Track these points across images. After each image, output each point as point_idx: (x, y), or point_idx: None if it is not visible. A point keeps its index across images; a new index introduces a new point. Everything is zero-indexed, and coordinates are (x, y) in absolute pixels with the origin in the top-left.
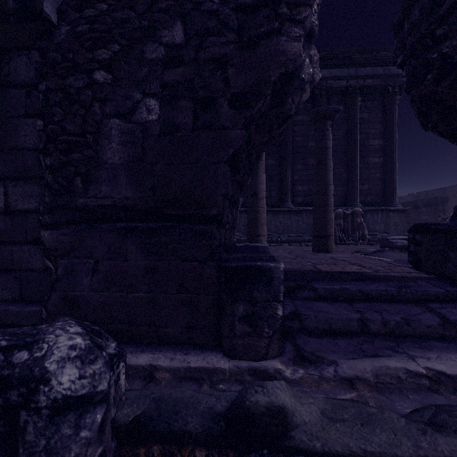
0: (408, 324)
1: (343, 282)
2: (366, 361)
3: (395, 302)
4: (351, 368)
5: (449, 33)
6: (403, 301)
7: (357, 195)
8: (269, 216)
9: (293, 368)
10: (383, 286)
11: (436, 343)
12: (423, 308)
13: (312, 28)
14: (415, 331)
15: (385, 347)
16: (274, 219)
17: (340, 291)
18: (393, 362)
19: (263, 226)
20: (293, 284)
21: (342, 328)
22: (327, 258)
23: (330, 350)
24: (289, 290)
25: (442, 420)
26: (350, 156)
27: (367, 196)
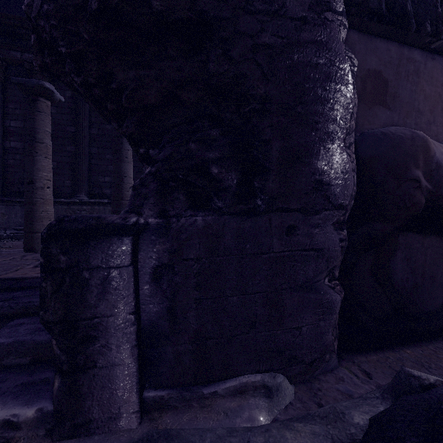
0: None
1: None
2: None
3: None
4: None
5: None
6: None
7: None
8: None
9: None
10: None
11: None
12: None
13: None
14: None
15: None
16: None
17: None
18: None
19: (42, 220)
20: None
21: None
22: None
23: None
24: None
25: None
26: None
27: None
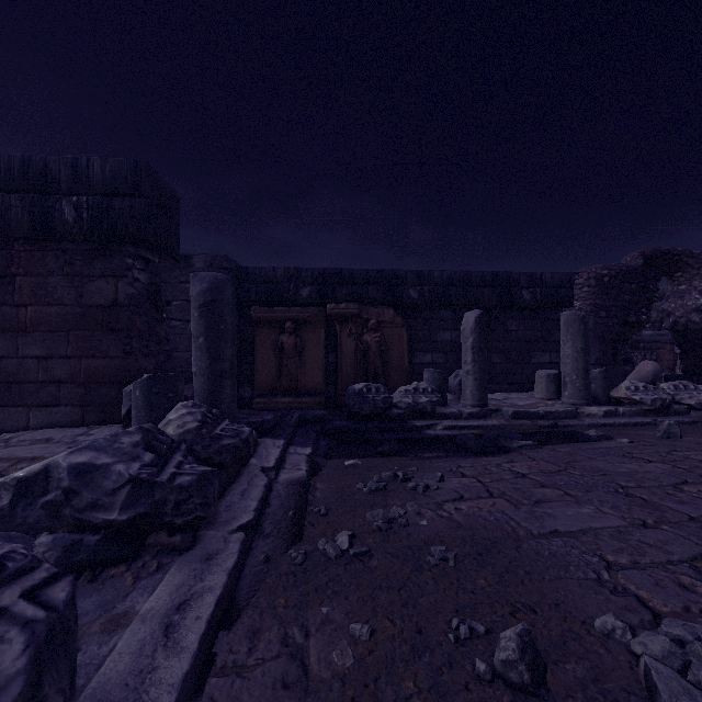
0: None
1: None
2: None
3: None
4: None
5: None
6: None
7: None
8: None
9: None
10: None
11: None
12: None
13: (666, 313)
14: None
15: None
16: None
17: None
18: None
19: None
20: None
21: None
22: None
23: None
24: None
25: None
26: None
27: None
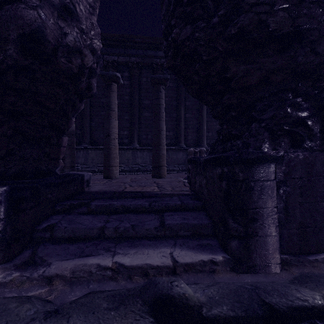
0: (133, 229)
1: (118, 199)
2: (75, 261)
3: (144, 212)
4: (58, 267)
5: (176, 24)
6: (151, 212)
7: (204, 139)
8: (145, 152)
9: (10, 272)
10: (143, 201)
11: (146, 241)
12: (158, 216)
13: (66, 5)
14: (137, 234)
15: (103, 248)
16: (149, 155)
17: (107, 206)
18: (95, 259)
19: (114, 159)
20: (77, 202)
21: (83, 235)
22: (149, 182)
23: (57, 254)
24: (72, 207)
25: (63, 307)
26: (200, 113)
27: (211, 140)
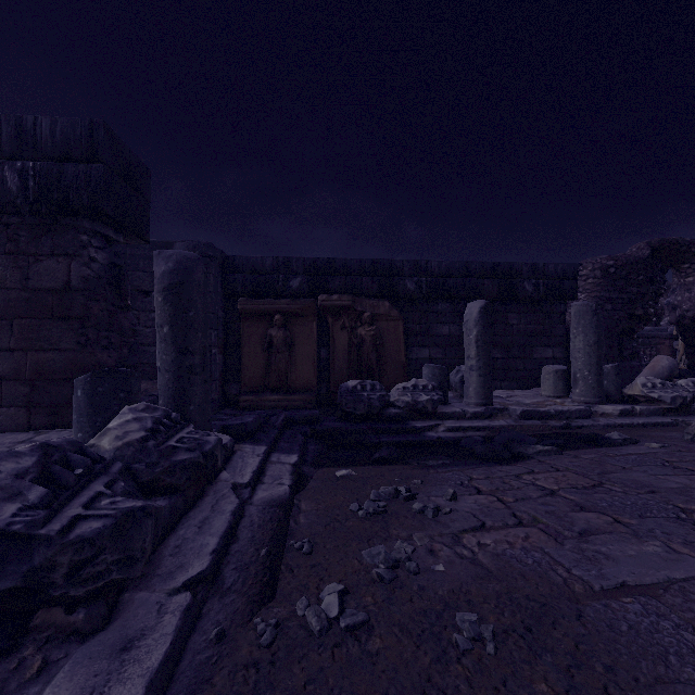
0: None
1: None
2: None
3: None
4: None
5: None
6: None
7: None
8: None
9: None
10: None
11: None
12: None
13: (672, 307)
14: None
15: None
16: None
17: None
18: None
19: None
20: None
21: None
22: None
23: None
24: None
25: None
26: None
27: None
